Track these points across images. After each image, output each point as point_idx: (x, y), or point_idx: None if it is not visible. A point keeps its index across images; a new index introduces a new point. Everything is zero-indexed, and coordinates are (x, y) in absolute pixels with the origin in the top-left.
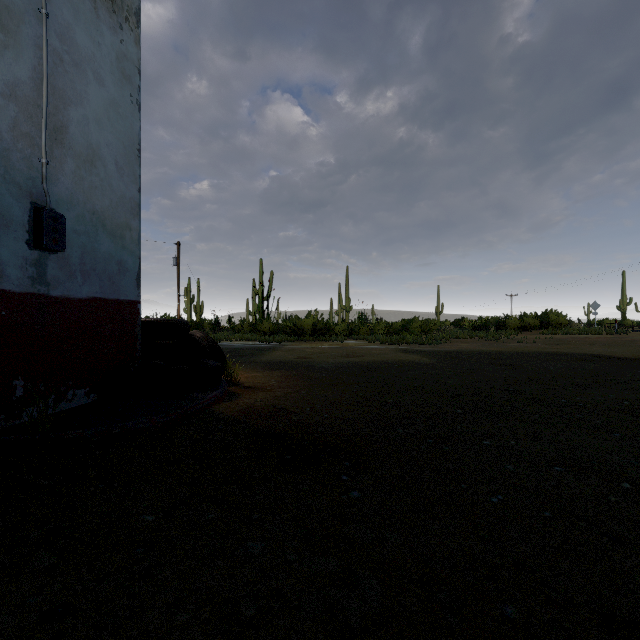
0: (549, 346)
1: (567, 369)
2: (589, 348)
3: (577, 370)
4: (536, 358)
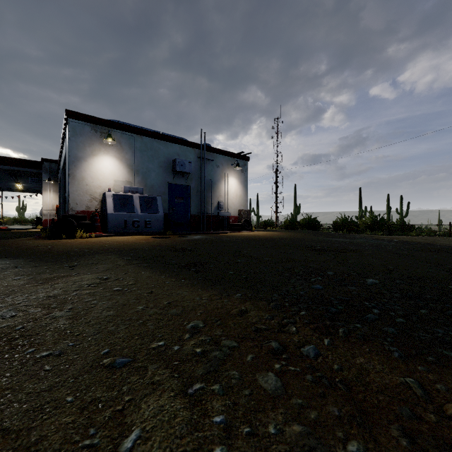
0: None
1: None
2: None
3: None
4: None
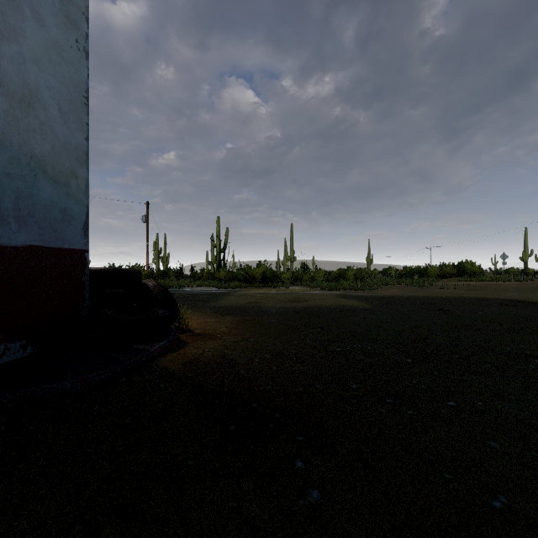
0: (469, 292)
1: (495, 314)
2: (505, 294)
3: (504, 315)
4: (461, 303)
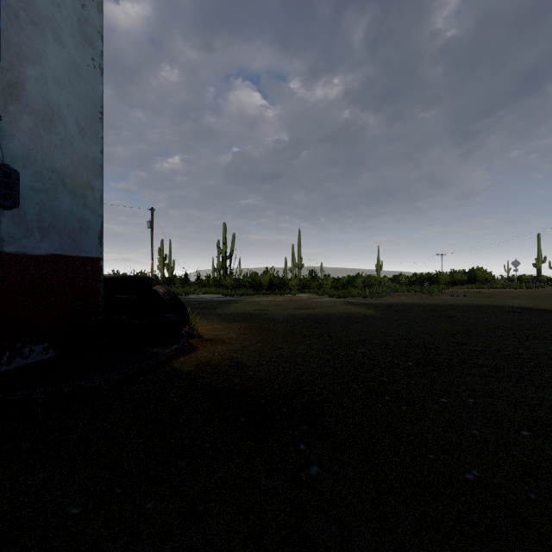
0: (478, 299)
1: (500, 321)
2: (514, 301)
3: (510, 322)
4: (469, 310)
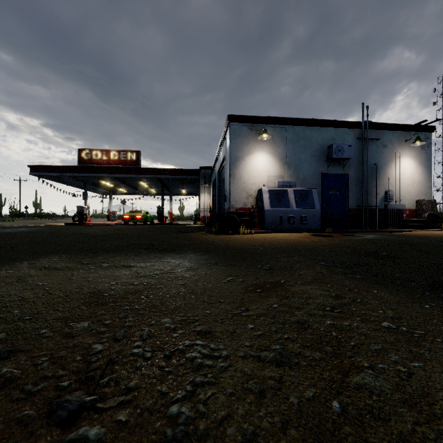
0: None
1: None
2: None
3: None
4: None
